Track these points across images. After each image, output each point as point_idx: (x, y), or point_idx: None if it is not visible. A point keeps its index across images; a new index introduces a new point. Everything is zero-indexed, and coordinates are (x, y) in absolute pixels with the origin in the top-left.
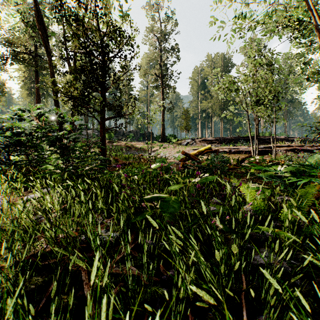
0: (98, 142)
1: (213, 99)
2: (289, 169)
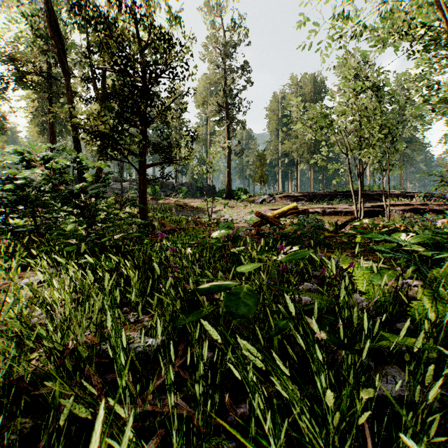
0: (135, 199)
1: (299, 139)
2: (419, 239)
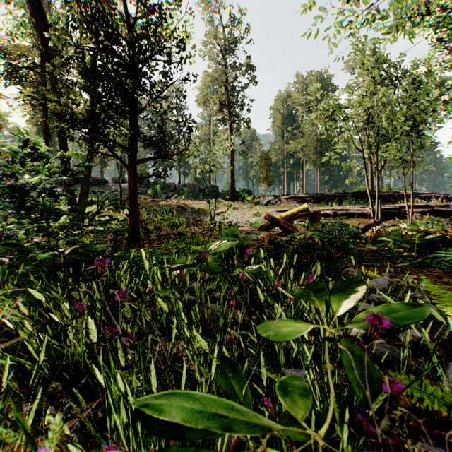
0: (116, 199)
1: (305, 138)
2: None
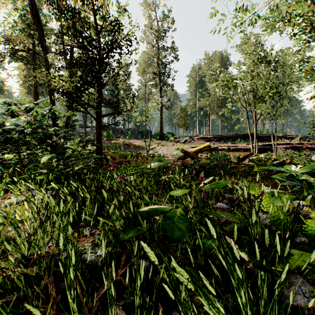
0: (93, 140)
1: (210, 97)
2: (306, 170)
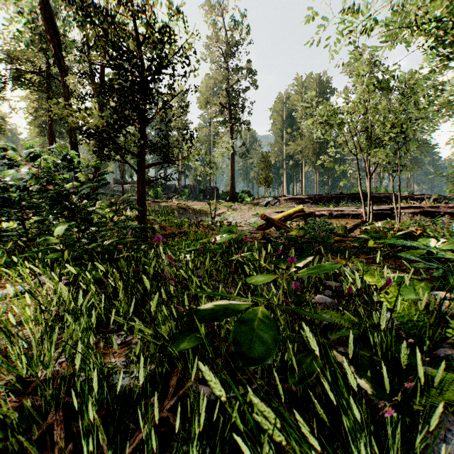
0: (132, 201)
1: (304, 140)
2: (450, 246)
